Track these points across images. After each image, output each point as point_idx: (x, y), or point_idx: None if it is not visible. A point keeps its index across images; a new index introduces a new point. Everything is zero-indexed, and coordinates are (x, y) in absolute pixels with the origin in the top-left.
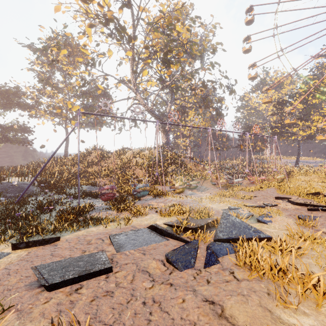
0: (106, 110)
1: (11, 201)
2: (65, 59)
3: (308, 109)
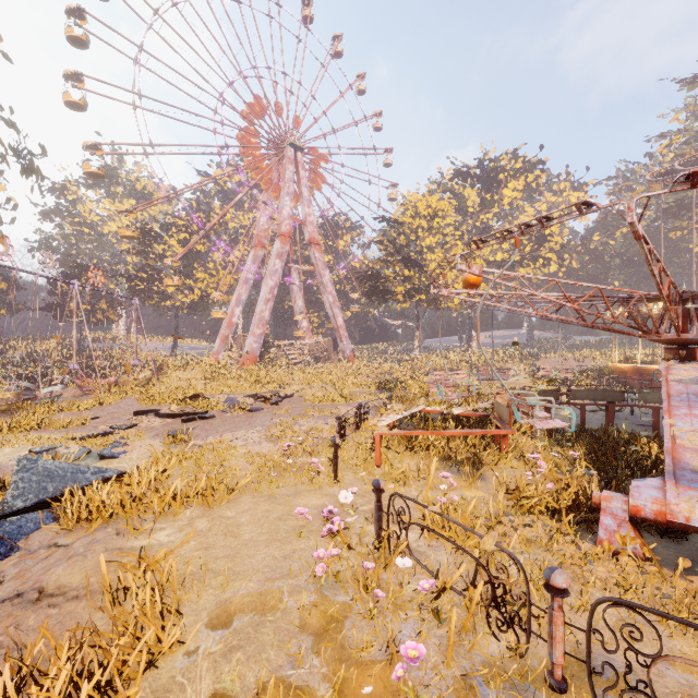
0: None
1: None
2: None
3: (191, 258)
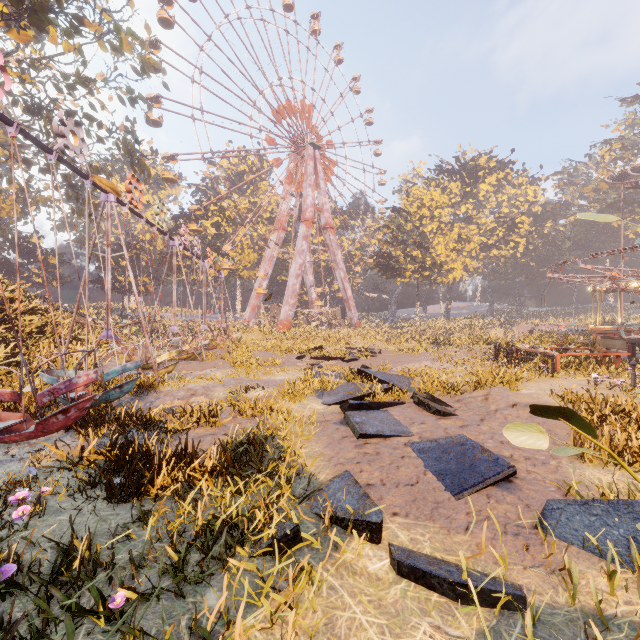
0: None
1: None
2: None
3: (220, 238)
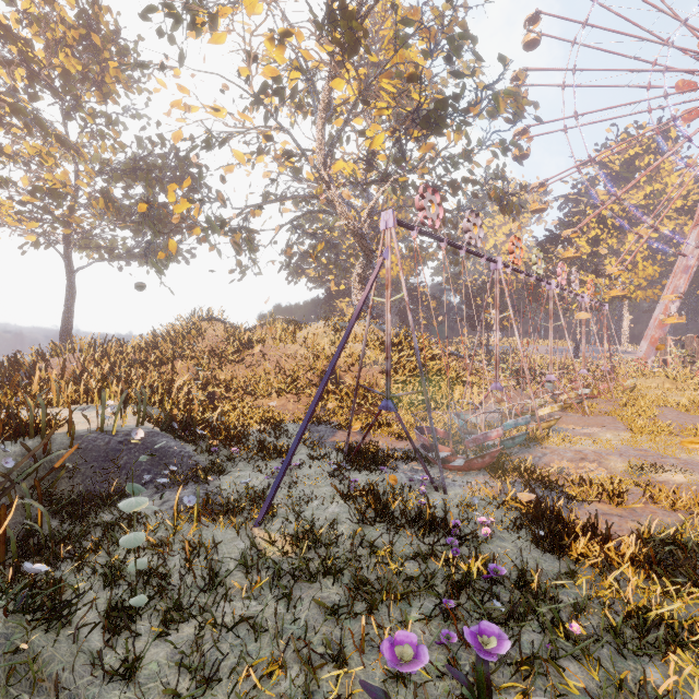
0: (431, 220)
1: (230, 507)
2: (77, 66)
3: (599, 255)
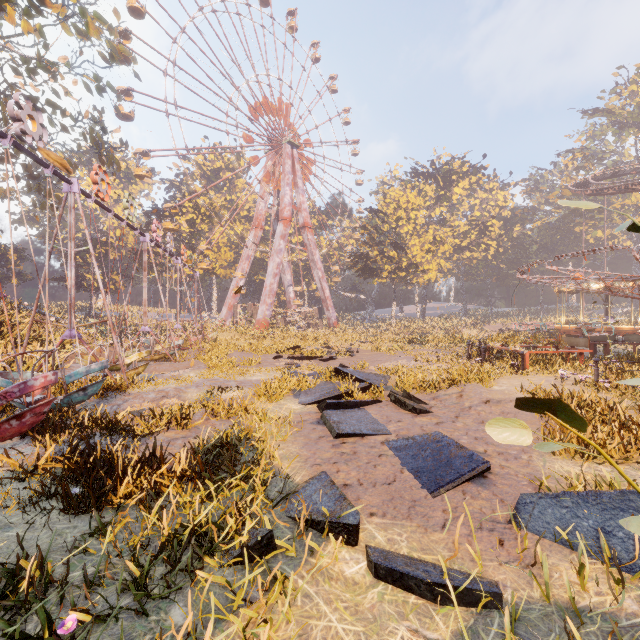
0: None
1: None
2: None
3: (195, 236)
